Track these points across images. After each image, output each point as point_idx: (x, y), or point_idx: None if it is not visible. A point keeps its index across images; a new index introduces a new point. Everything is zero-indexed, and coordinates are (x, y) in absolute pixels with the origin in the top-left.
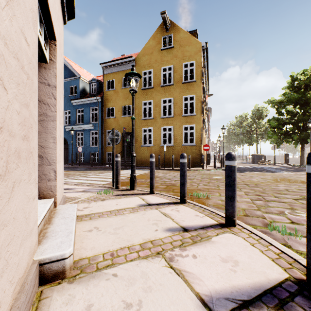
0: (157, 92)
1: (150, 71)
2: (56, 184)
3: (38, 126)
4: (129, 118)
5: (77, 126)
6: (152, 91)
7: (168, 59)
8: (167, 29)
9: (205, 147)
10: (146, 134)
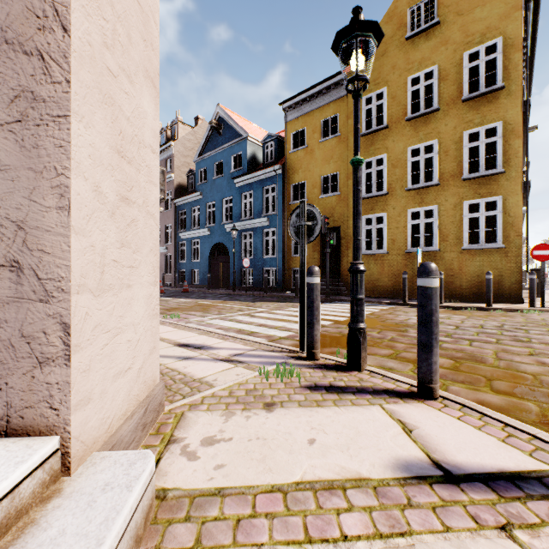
0: (397, 135)
1: (380, 93)
2: (67, 380)
3: (4, 145)
4: (334, 198)
5: (243, 223)
6: (385, 135)
7: (425, 55)
8: None
9: (537, 252)
10: (370, 229)
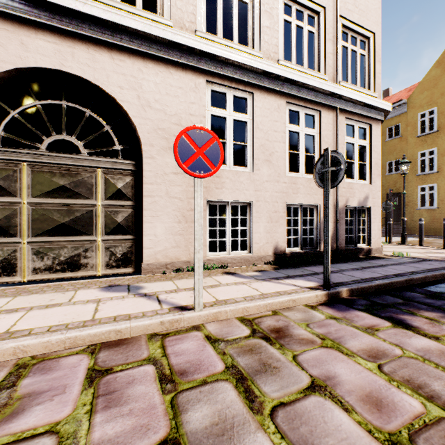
0: (444, 136)
1: (431, 111)
2: None
3: None
4: (397, 175)
5: None
6: (435, 136)
7: None
8: None
9: None
10: (424, 194)
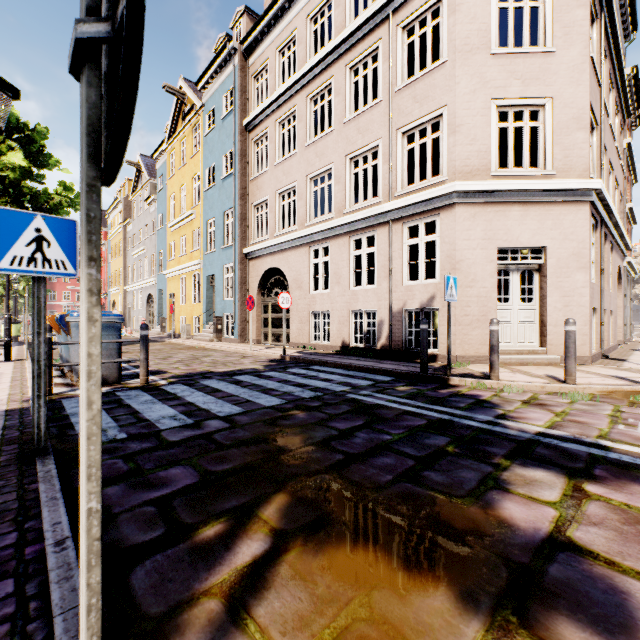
0: None
1: None
2: (546, 340)
3: (540, 303)
4: None
5: None
6: None
7: None
8: None
9: None
10: None
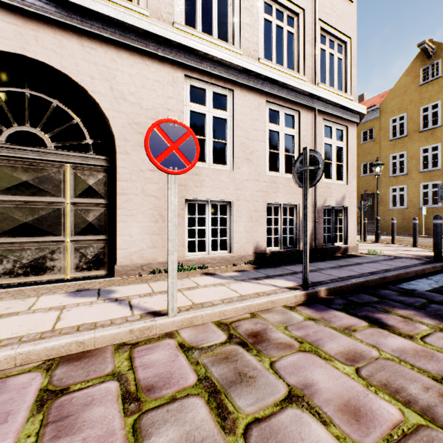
0: (413, 140)
1: (401, 116)
2: None
3: None
4: (371, 177)
5: None
6: (405, 140)
7: (432, 94)
8: (430, 57)
9: None
10: (395, 194)
